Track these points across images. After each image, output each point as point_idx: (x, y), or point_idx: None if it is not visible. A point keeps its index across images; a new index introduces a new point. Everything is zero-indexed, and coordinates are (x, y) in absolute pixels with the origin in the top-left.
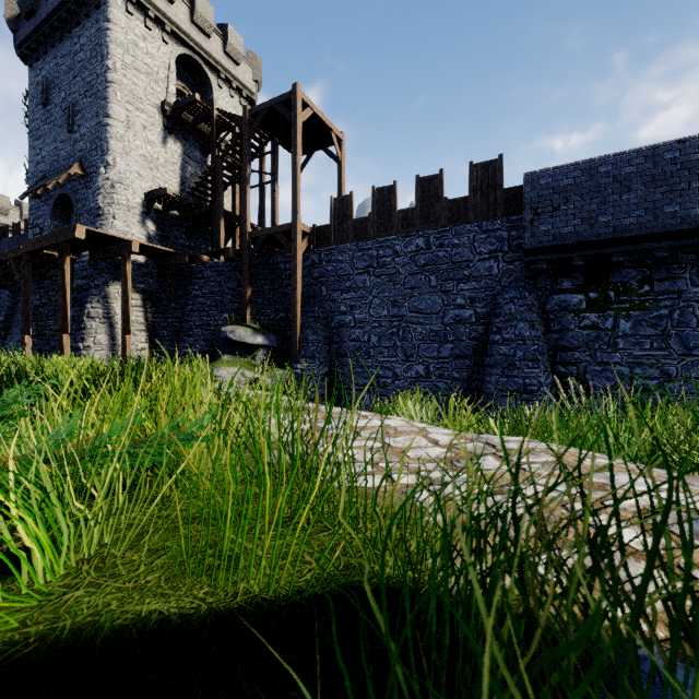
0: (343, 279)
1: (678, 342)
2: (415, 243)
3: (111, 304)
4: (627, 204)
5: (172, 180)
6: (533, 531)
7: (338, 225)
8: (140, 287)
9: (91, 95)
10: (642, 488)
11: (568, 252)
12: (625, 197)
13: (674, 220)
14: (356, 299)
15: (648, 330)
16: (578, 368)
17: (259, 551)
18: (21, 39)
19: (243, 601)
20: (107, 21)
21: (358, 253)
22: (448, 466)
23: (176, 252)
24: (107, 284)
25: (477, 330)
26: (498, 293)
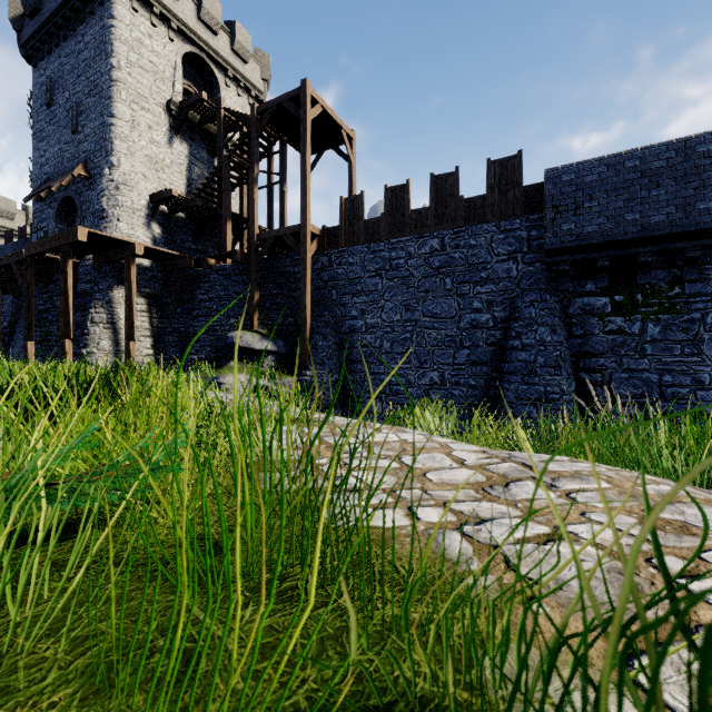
0: (354, 282)
1: (711, 347)
2: (429, 244)
3: (116, 309)
4: (656, 201)
5: (178, 182)
6: None
7: (348, 226)
8: (145, 292)
9: (95, 94)
10: None
11: (592, 253)
12: (654, 193)
13: (707, 217)
14: (368, 303)
15: (678, 335)
16: (603, 375)
17: (231, 641)
18: (25, 39)
19: None
20: (111, 18)
21: (370, 256)
22: (480, 495)
23: (182, 256)
24: (111, 288)
25: (495, 335)
26: (517, 296)
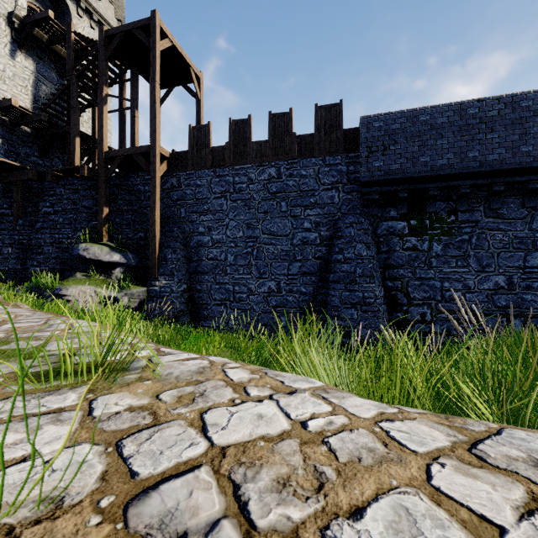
0: (201, 202)
1: (475, 261)
2: (268, 172)
3: None
4: (441, 148)
5: (22, 96)
6: None
7: (196, 152)
8: None
9: None
10: None
11: (396, 186)
12: (439, 142)
13: (475, 163)
14: (214, 221)
15: (454, 251)
16: (402, 283)
17: None
18: None
19: None
20: None
21: (216, 179)
22: None
23: (23, 167)
24: None
25: (322, 250)
26: (339, 218)
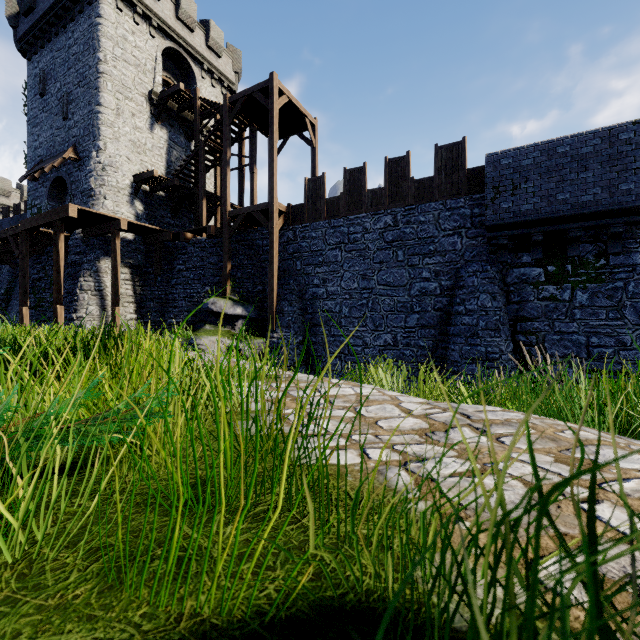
0: (316, 254)
1: (633, 312)
2: (383, 220)
3: (102, 277)
4: (584, 183)
5: (158, 164)
6: (532, 525)
7: (311, 204)
8: (129, 262)
9: (84, 85)
10: (635, 466)
11: (528, 228)
12: (582, 175)
13: (629, 197)
14: (328, 273)
15: (604, 301)
16: (537, 337)
17: (215, 550)
18: (20, 35)
19: (186, 629)
20: (99, 16)
21: (330, 230)
22: (423, 439)
23: (162, 230)
24: (98, 259)
25: (442, 301)
26: (461, 266)
